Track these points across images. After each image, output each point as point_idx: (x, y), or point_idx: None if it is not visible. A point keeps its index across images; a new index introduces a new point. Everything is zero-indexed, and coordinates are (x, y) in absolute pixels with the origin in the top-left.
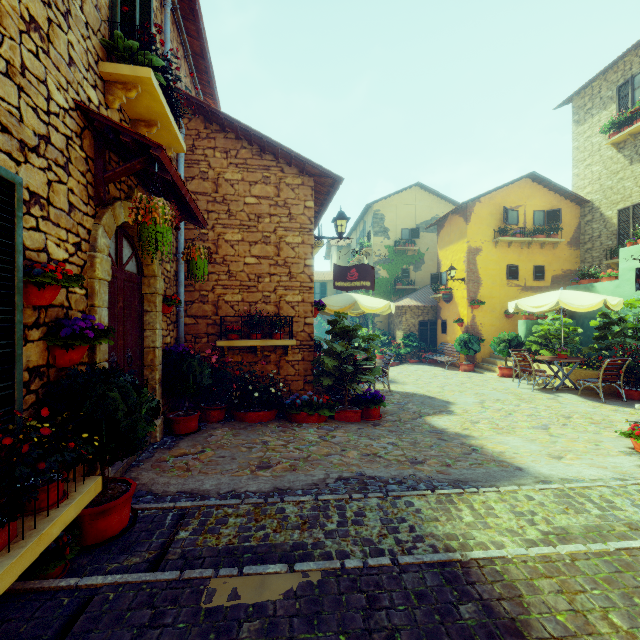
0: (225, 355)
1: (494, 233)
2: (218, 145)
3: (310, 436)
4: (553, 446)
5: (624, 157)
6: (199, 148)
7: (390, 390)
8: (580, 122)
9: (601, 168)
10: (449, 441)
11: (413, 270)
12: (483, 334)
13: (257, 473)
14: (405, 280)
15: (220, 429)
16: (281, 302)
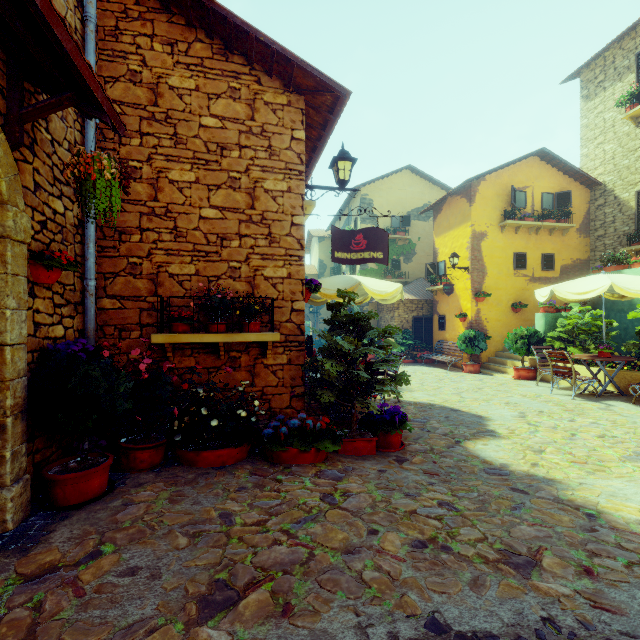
0: (168, 357)
1: (500, 216)
2: (158, 32)
3: (306, 496)
4: None
5: None
6: (126, 33)
7: (399, 400)
8: (590, 97)
9: (615, 146)
10: (532, 494)
11: (404, 261)
12: (488, 330)
13: (198, 634)
14: (395, 272)
15: (149, 486)
16: (257, 277)
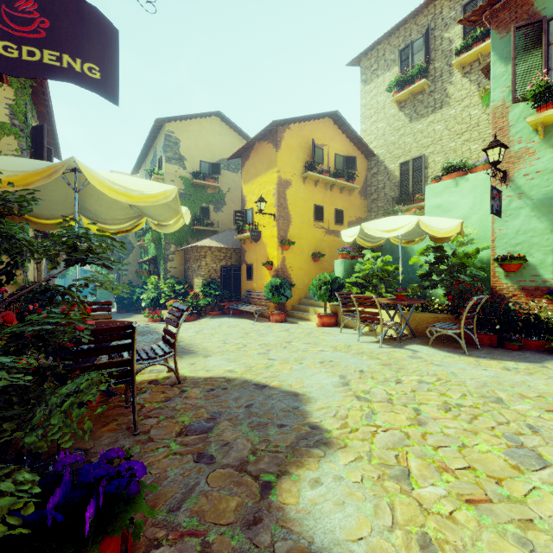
0: None
1: (303, 167)
2: None
3: None
4: None
5: (405, 115)
6: None
7: (180, 380)
8: (367, 82)
9: (385, 125)
10: None
11: (214, 210)
12: (293, 278)
13: None
14: (205, 220)
15: None
16: None
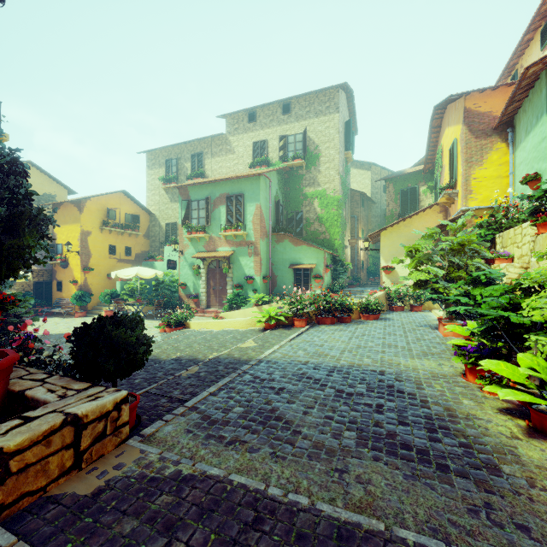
0: None
1: (101, 223)
2: None
3: None
4: None
5: (169, 197)
6: None
7: None
8: (150, 168)
9: (159, 198)
10: None
11: None
12: (93, 290)
13: None
14: None
15: None
16: None
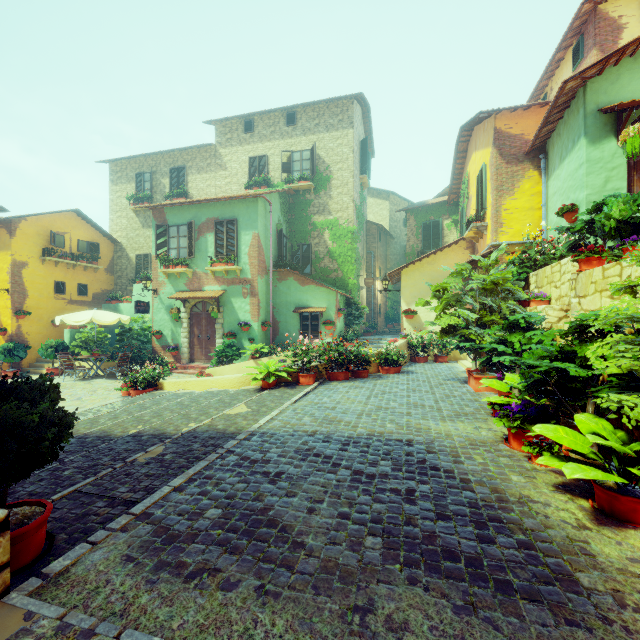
0: None
1: (42, 251)
2: None
3: None
4: (82, 404)
5: (140, 221)
6: None
7: None
8: (115, 183)
9: (127, 222)
10: None
11: None
12: (30, 341)
13: None
14: None
15: None
16: None
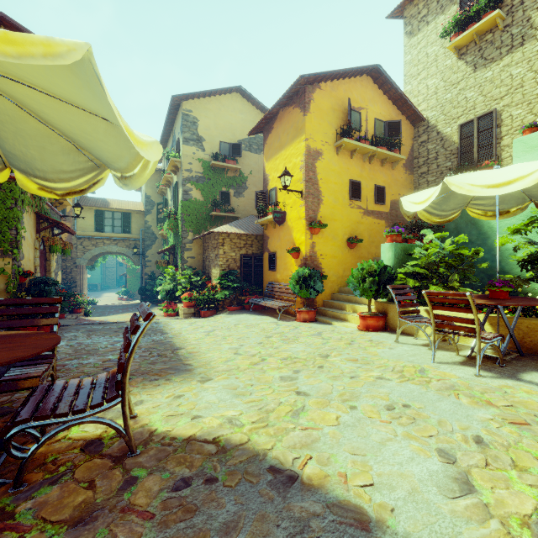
0: None
1: (336, 134)
2: None
3: None
4: None
5: (466, 64)
6: None
7: (133, 448)
8: (413, 33)
9: (438, 80)
10: None
11: (234, 195)
12: (324, 268)
13: None
14: (224, 206)
15: None
16: None
